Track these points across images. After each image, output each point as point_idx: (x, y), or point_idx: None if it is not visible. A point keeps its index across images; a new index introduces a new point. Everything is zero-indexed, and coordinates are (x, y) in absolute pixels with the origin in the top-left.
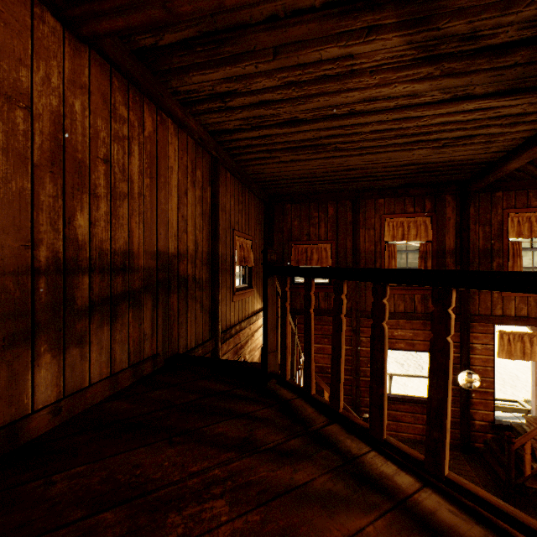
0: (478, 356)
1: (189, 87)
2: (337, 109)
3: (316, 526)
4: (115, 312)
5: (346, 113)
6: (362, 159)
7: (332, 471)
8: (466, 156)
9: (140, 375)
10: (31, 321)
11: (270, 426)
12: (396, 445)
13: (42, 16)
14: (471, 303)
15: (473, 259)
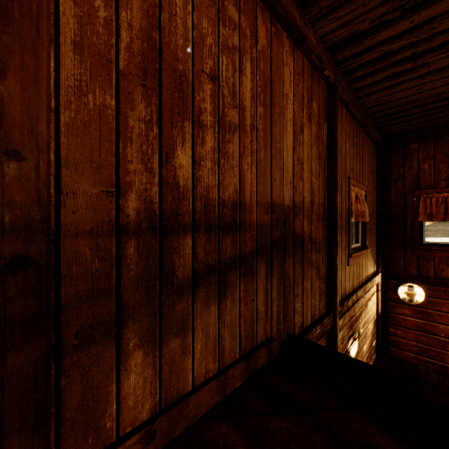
0: None
1: None
2: None
3: None
4: (223, 285)
5: None
6: None
7: None
8: None
9: (253, 369)
10: (115, 304)
11: None
12: None
13: None
14: None
15: None
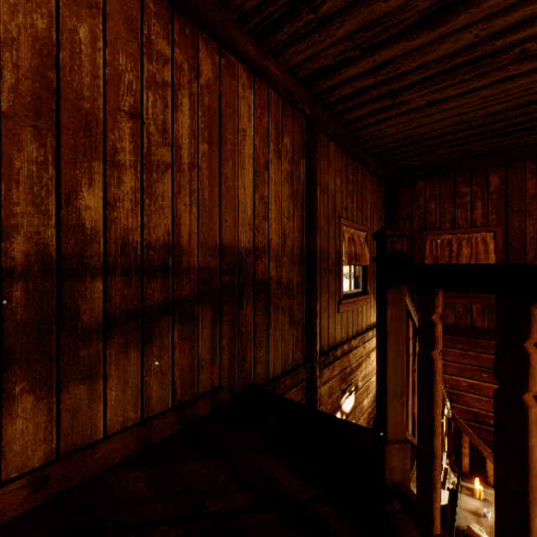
0: None
1: None
2: None
3: None
4: (149, 331)
5: None
6: None
7: None
8: None
9: (190, 419)
10: None
11: None
12: None
13: None
14: None
15: None
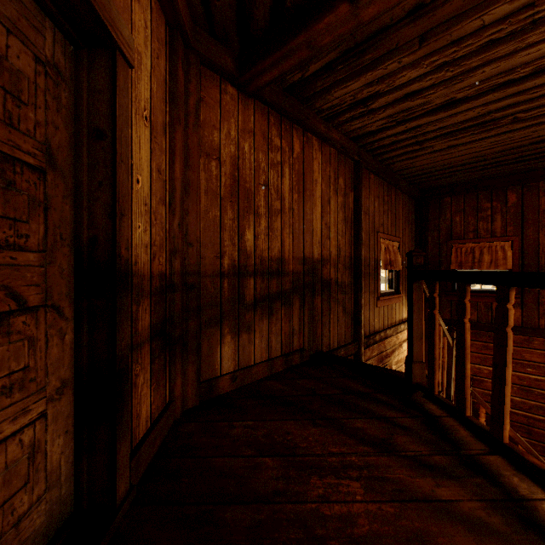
0: None
1: (331, 103)
2: (513, 73)
3: (458, 543)
4: (271, 308)
5: (529, 74)
6: None
7: (486, 501)
8: None
9: (290, 364)
10: (219, 310)
11: (412, 436)
12: None
13: (225, 89)
14: None
15: None
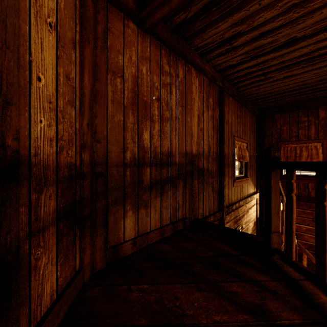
0: None
1: (205, 42)
2: None
3: None
4: (162, 189)
5: None
6: None
7: None
8: None
9: (176, 229)
10: (123, 192)
11: (281, 301)
12: None
13: (128, 24)
14: None
15: None
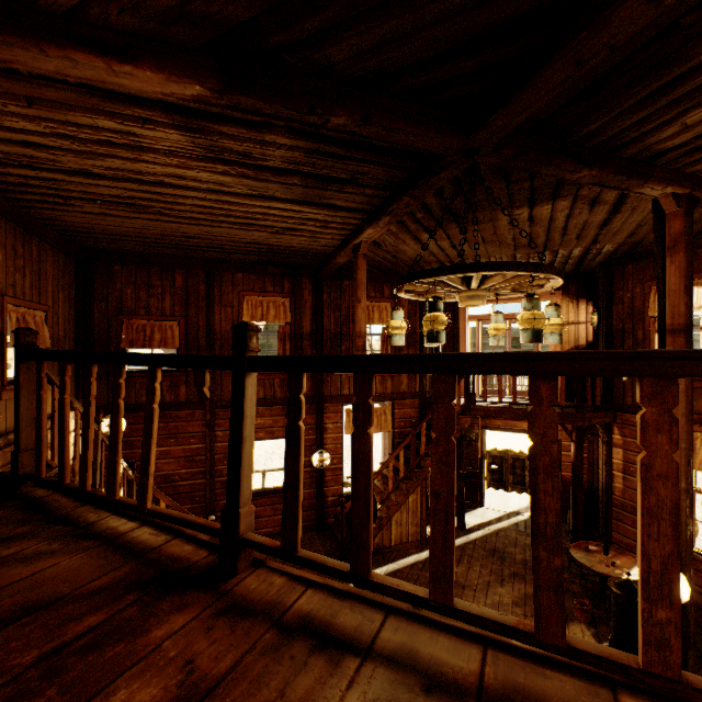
0: (331, 435)
1: None
2: (143, 175)
3: (7, 575)
4: None
5: (156, 182)
6: (199, 229)
7: (55, 538)
8: (304, 245)
9: None
10: None
11: None
12: (124, 500)
13: None
14: (325, 385)
15: (327, 343)
